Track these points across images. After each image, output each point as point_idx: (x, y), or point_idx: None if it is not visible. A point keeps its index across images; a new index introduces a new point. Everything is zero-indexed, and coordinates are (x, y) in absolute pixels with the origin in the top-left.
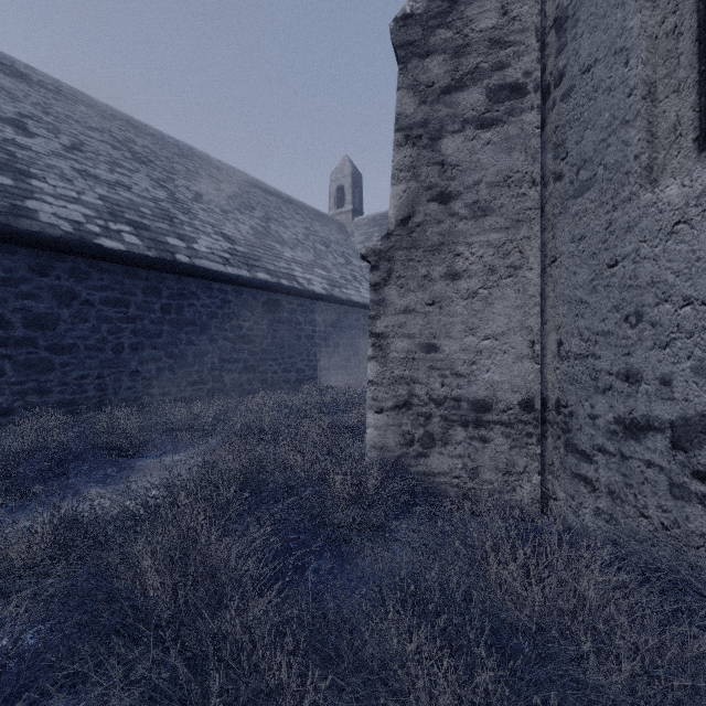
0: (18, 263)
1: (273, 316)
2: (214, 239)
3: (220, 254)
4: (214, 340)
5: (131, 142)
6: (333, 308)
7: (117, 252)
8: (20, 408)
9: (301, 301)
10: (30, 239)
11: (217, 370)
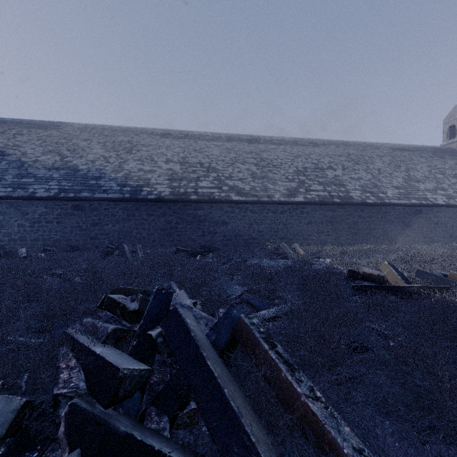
0: (351, 210)
1: (417, 216)
2: (391, 190)
3: (395, 196)
4: (395, 226)
5: (349, 155)
6: (449, 209)
7: (371, 203)
8: (352, 243)
9: (431, 208)
10: (355, 204)
11: (396, 236)
